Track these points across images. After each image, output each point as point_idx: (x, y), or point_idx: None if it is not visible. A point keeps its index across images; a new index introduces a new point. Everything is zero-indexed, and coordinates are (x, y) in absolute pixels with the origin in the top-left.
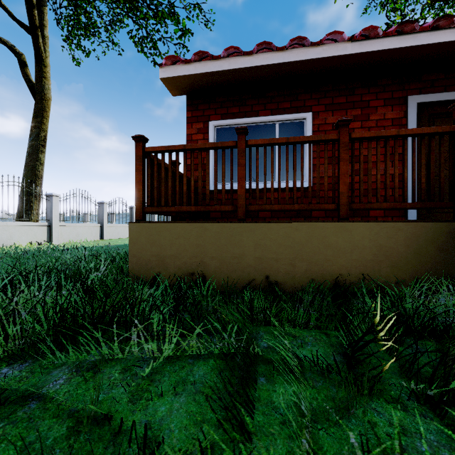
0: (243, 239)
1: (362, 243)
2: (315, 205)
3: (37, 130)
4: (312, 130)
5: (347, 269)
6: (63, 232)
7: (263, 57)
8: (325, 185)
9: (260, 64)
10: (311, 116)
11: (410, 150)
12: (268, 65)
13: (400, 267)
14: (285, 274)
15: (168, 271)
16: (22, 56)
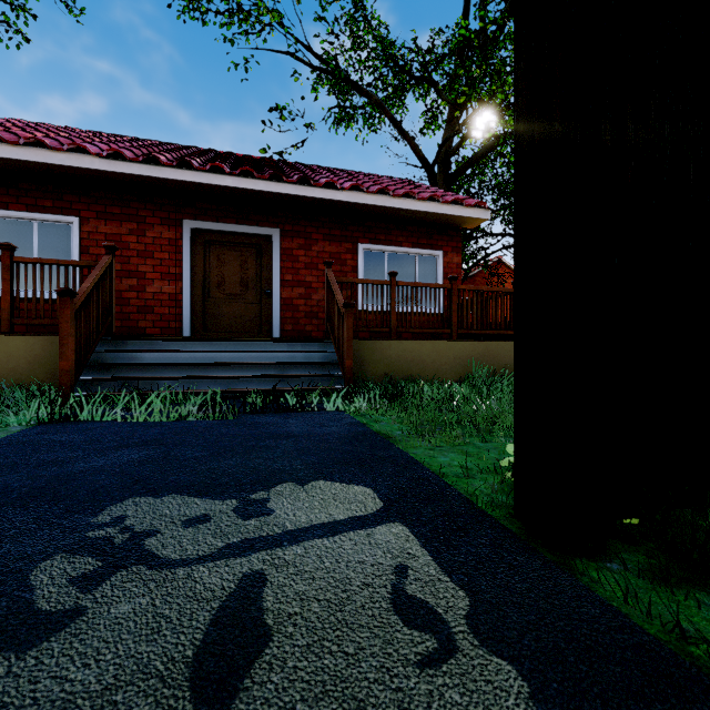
0: None
1: (19, 354)
2: None
3: None
4: (81, 237)
5: (4, 377)
6: None
7: None
8: None
9: None
10: (79, 222)
11: (185, 271)
12: None
13: (54, 373)
14: None
15: None
16: None
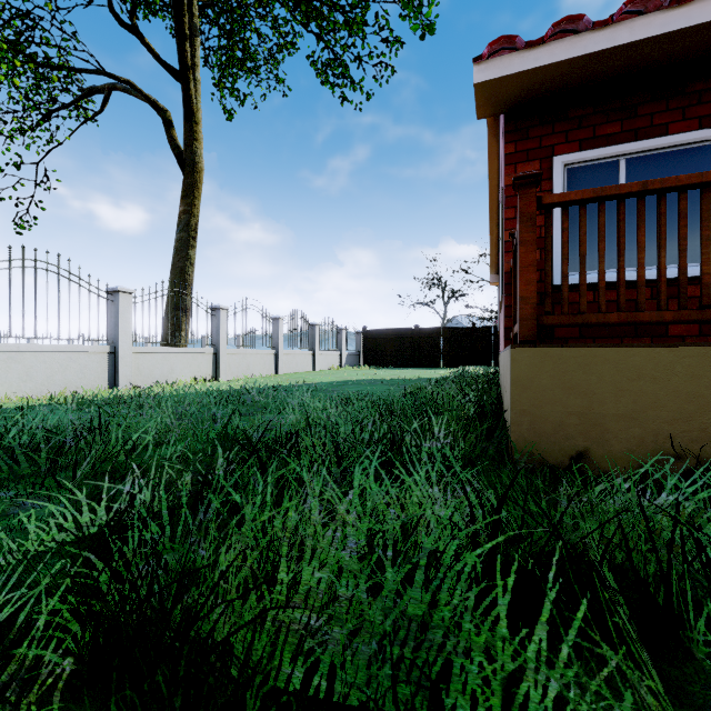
0: None
1: None
2: None
3: (186, 216)
4: None
5: None
6: (231, 362)
7: None
8: None
9: (710, 18)
10: None
11: None
12: None
13: None
14: None
15: (609, 448)
16: (167, 113)
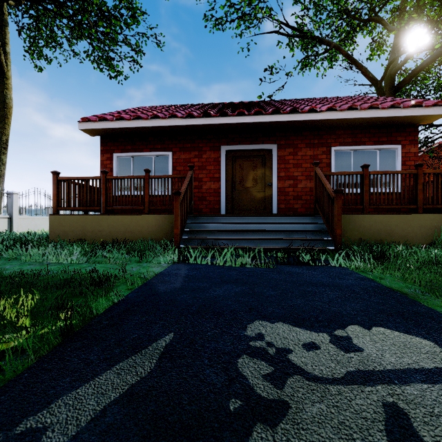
0: (103, 223)
1: (152, 224)
2: (135, 207)
3: None
4: (172, 162)
5: (146, 235)
6: (23, 223)
7: (137, 123)
8: (140, 198)
9: (135, 126)
10: (172, 154)
11: (222, 175)
12: (140, 127)
13: (166, 234)
14: (121, 238)
15: (68, 239)
16: None
